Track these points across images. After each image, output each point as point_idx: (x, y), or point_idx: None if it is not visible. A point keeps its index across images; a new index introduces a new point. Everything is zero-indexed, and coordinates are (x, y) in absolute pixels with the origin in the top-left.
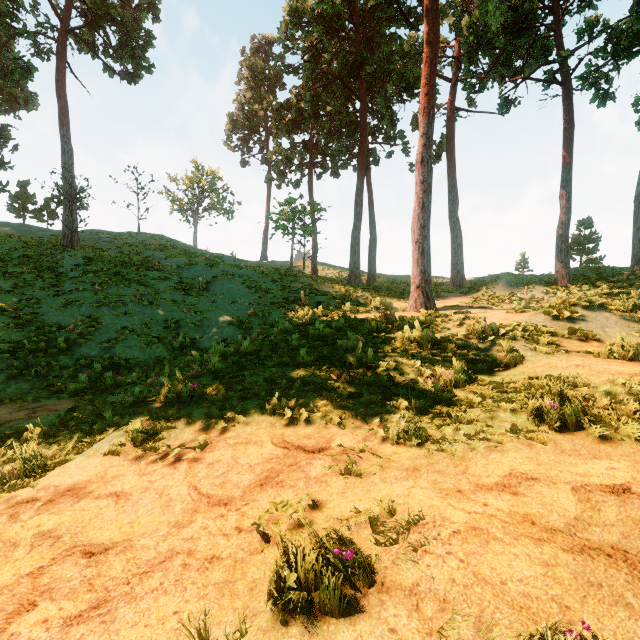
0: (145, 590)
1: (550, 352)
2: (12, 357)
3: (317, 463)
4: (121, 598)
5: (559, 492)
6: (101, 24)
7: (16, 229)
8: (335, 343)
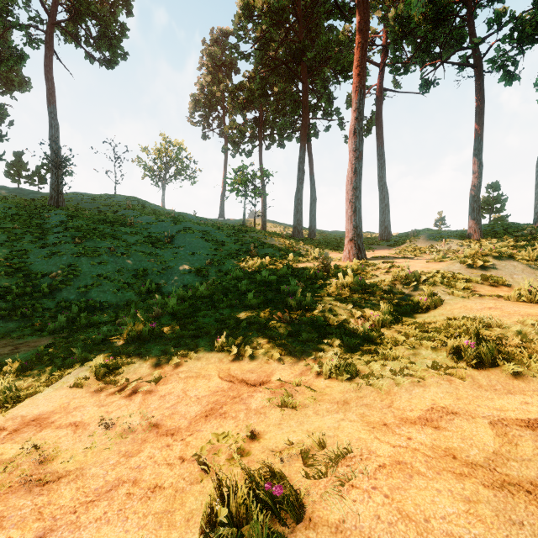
0: (89, 519)
1: (466, 296)
2: (2, 300)
3: (257, 396)
4: (66, 527)
5: (478, 426)
6: (83, 18)
7: (11, 192)
8: (279, 288)
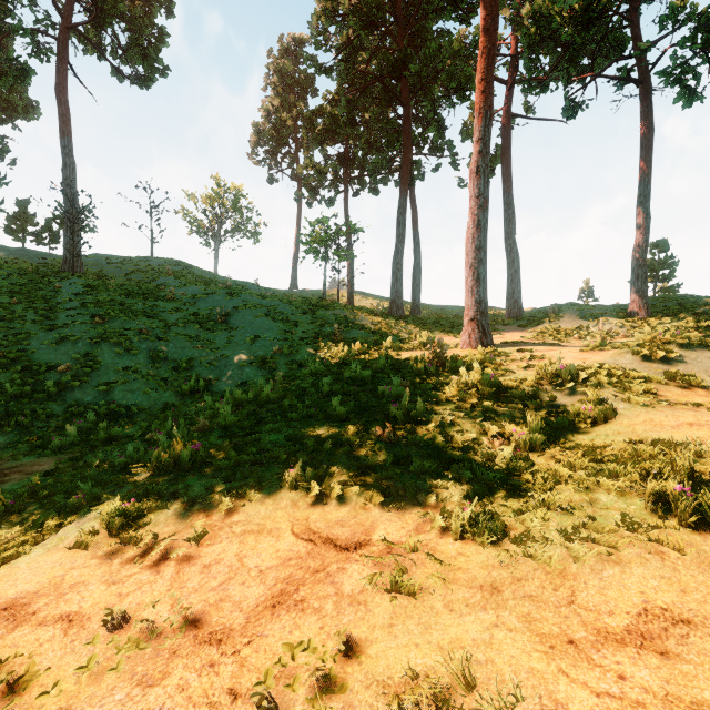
0: None
1: (648, 404)
2: None
3: (352, 569)
4: None
5: None
6: (108, 20)
7: (13, 254)
8: (375, 389)
